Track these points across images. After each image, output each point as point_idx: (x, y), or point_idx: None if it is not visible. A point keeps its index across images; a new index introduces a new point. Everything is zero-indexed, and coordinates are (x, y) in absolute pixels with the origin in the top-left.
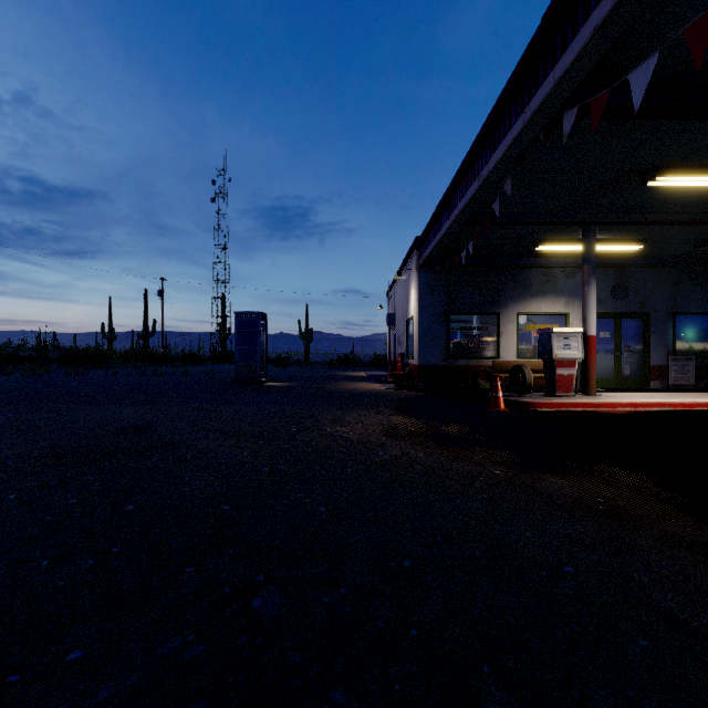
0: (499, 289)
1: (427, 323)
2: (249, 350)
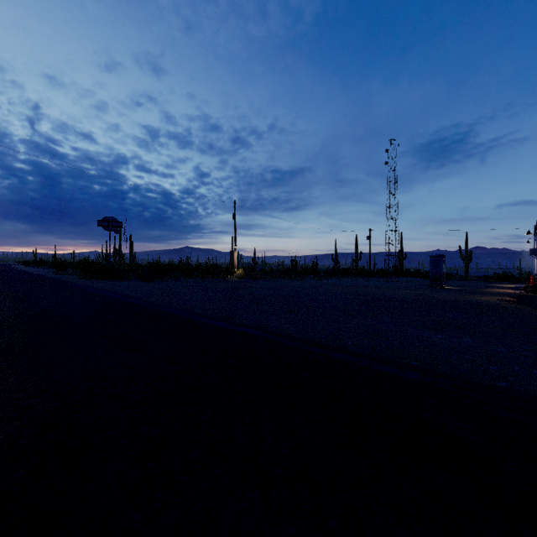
0: None
1: None
2: (436, 272)
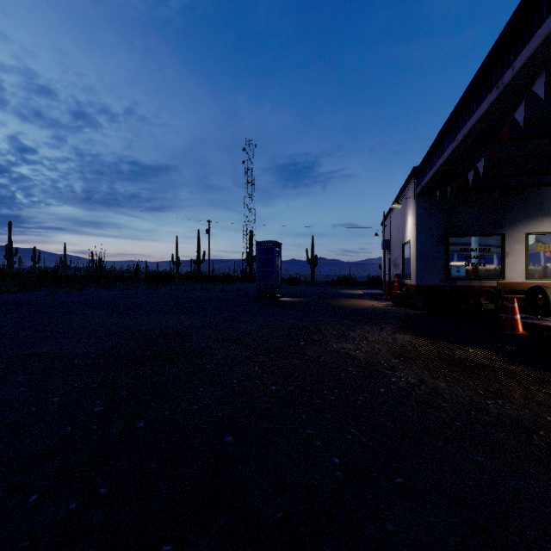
0: (504, 210)
1: (425, 246)
2: (267, 271)
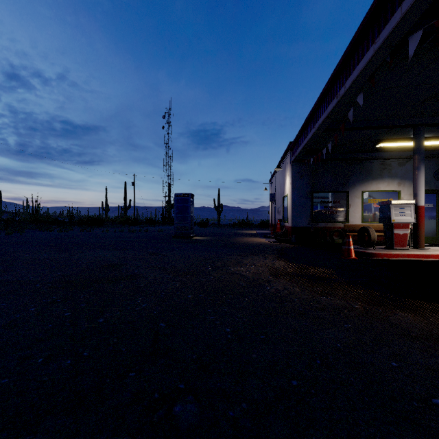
0: (348, 175)
1: (297, 199)
2: (183, 216)
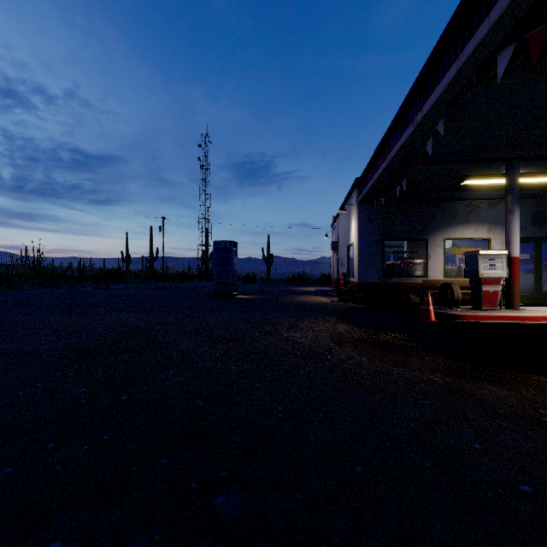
0: (427, 219)
1: (365, 248)
2: (224, 270)
